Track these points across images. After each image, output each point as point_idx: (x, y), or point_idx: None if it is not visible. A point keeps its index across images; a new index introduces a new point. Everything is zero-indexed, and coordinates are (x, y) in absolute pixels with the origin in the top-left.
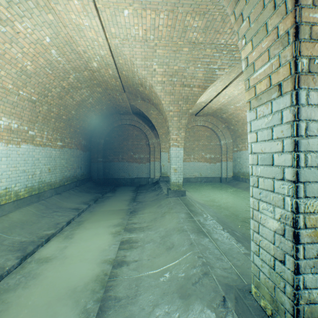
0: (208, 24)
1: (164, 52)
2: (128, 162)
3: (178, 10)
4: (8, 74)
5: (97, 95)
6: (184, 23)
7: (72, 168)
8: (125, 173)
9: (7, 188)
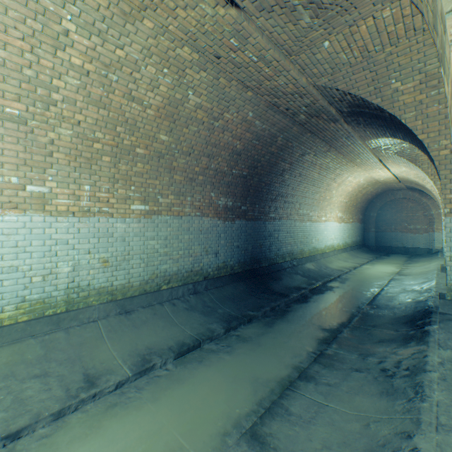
0: None
1: None
2: (401, 232)
3: None
4: (343, 196)
5: (376, 186)
6: None
7: (355, 235)
8: (398, 242)
9: (338, 243)
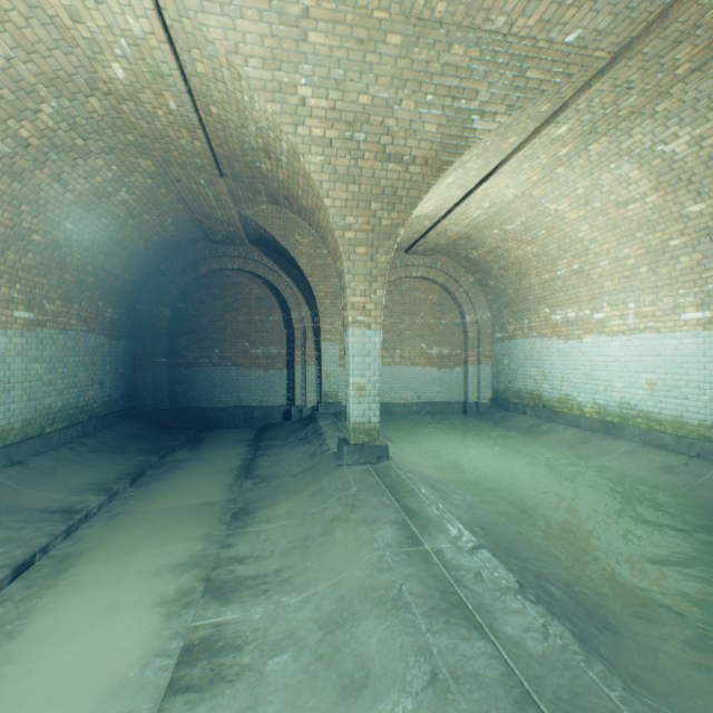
0: None
1: (332, 43)
2: (238, 366)
3: None
4: None
5: (143, 182)
6: None
7: (72, 384)
8: (231, 395)
9: None
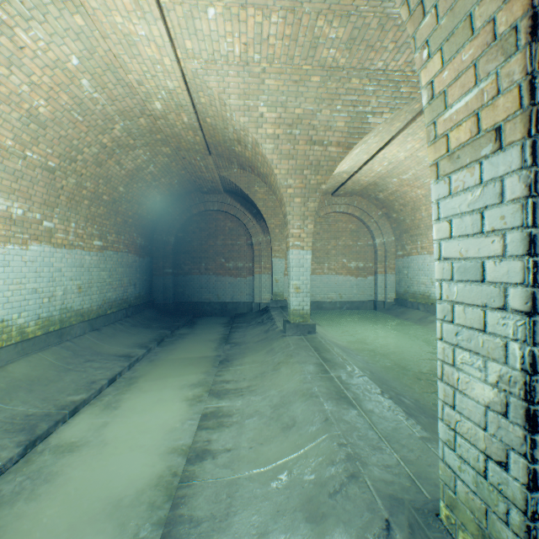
0: (355, 34)
1: (279, 84)
2: (217, 275)
3: (303, 9)
4: (6, 122)
5: (163, 160)
6: (312, 31)
7: (120, 285)
8: (212, 294)
9: (4, 321)
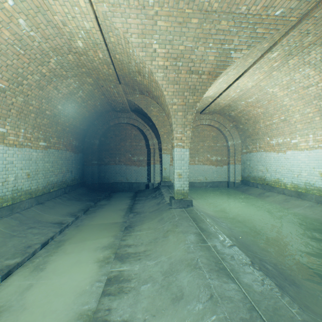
0: None
1: (167, 25)
2: (126, 165)
3: None
4: None
5: (88, 87)
6: None
7: (60, 172)
8: (123, 177)
9: None
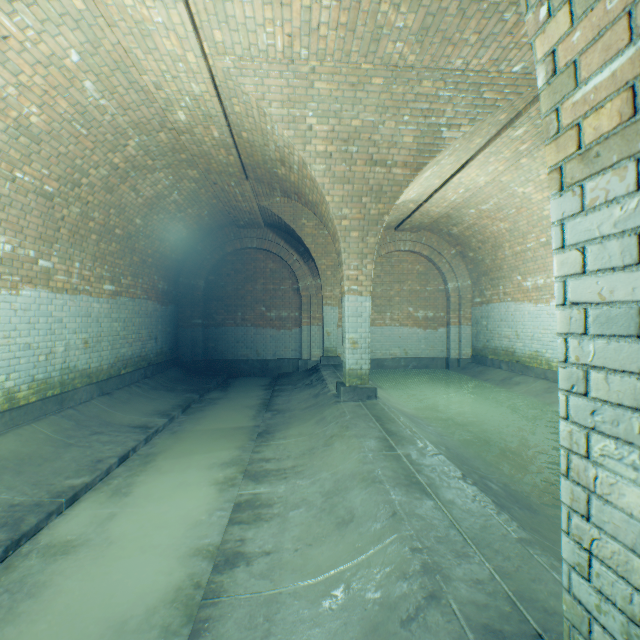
0: (428, 22)
1: (331, 88)
2: (256, 326)
3: None
4: None
5: (189, 186)
6: (375, 18)
7: (138, 339)
8: (250, 350)
9: None
